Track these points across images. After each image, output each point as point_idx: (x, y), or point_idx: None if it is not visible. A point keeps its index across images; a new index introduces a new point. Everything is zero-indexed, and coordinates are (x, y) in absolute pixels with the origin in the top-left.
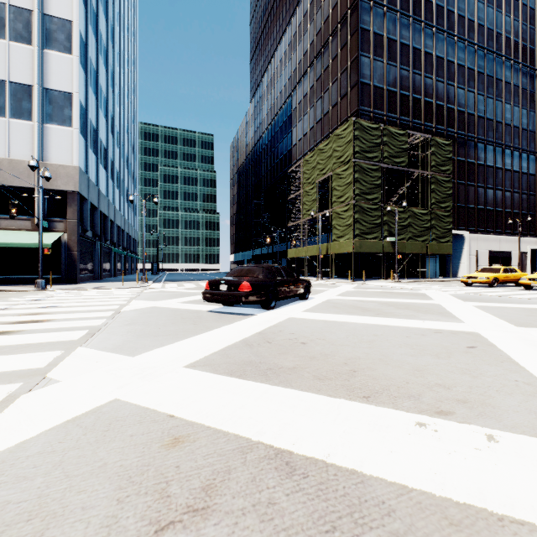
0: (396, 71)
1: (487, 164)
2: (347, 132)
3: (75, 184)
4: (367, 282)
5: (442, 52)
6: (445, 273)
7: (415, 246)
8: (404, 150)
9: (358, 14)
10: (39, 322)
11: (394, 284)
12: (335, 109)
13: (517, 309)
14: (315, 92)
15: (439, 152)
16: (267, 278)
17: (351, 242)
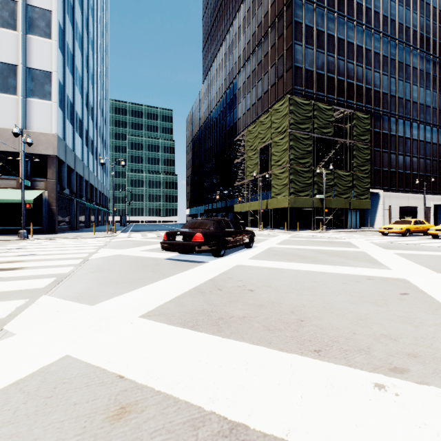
0: (324, 57)
1: (398, 135)
2: (284, 107)
3: (54, 149)
4: (301, 232)
5: (361, 42)
6: (364, 225)
7: (340, 202)
8: (331, 122)
9: (293, 9)
10: (13, 270)
11: (323, 234)
12: (273, 88)
13: (432, 256)
14: (256, 74)
15: (359, 124)
16: (217, 230)
17: (287, 199)
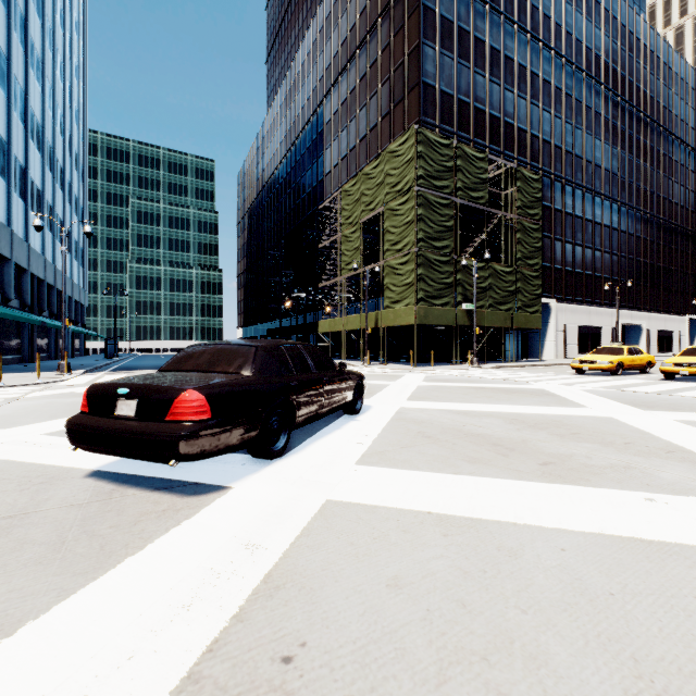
0: (469, 75)
1: (576, 214)
2: (407, 147)
3: None
4: (437, 368)
5: (525, 59)
6: (527, 355)
7: (497, 317)
8: (484, 181)
9: None
10: None
11: (478, 372)
12: (386, 121)
13: None
14: (357, 97)
15: (526, 189)
16: (264, 377)
17: (413, 310)
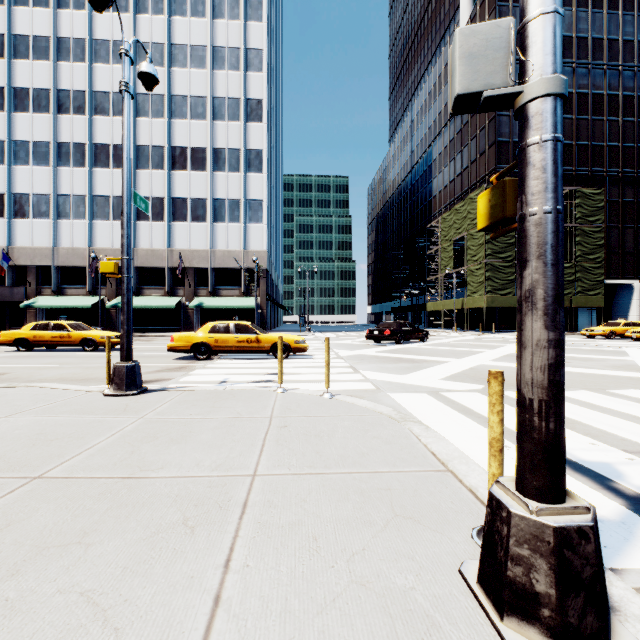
0: None
1: None
2: None
3: (264, 263)
4: (497, 334)
5: (601, 87)
6: None
7: None
8: None
9: None
10: None
11: None
12: (474, 165)
13: None
14: (454, 146)
15: (586, 203)
16: (398, 329)
17: (483, 298)
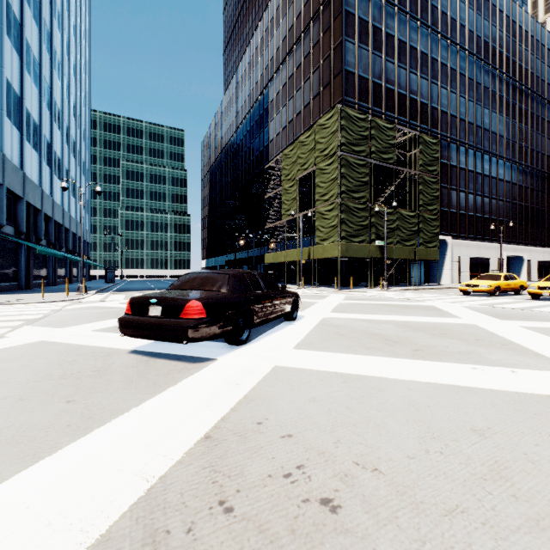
0: (381, 62)
1: (468, 169)
2: (332, 122)
3: None
4: (355, 291)
5: (426, 48)
6: (429, 280)
7: (403, 251)
8: (392, 146)
9: None
10: None
11: (387, 294)
12: (316, 100)
13: None
14: (294, 82)
15: (426, 150)
16: (235, 293)
17: (337, 246)
